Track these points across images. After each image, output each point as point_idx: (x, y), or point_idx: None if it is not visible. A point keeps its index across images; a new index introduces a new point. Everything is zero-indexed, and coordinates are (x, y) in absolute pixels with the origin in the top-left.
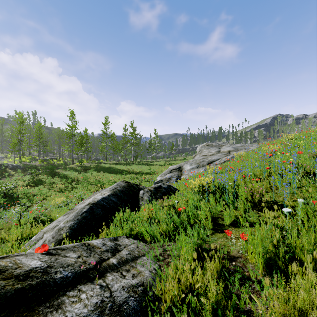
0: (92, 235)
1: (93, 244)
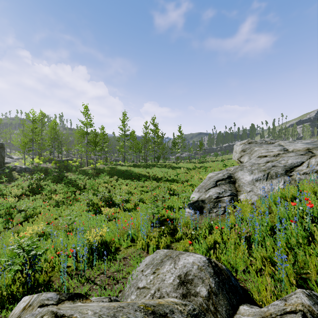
0: None
1: None
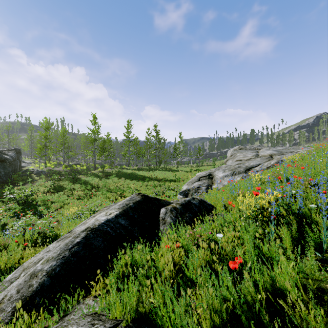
0: (82, 287)
1: None
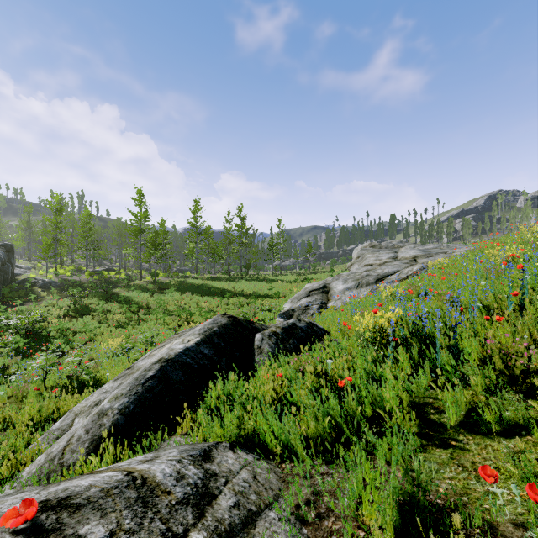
0: (164, 427)
1: (155, 479)
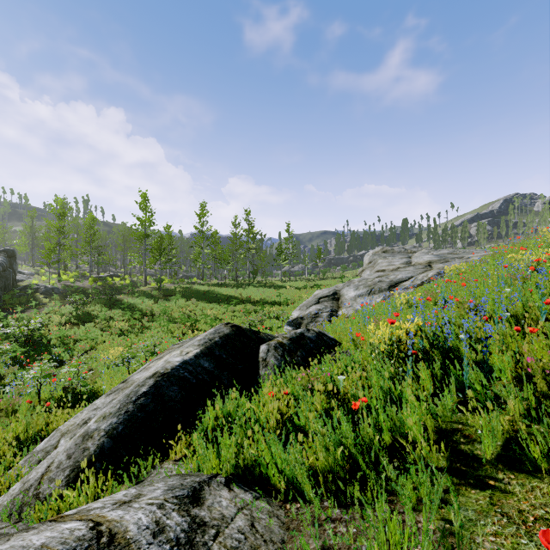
0: (156, 451)
1: (126, 534)
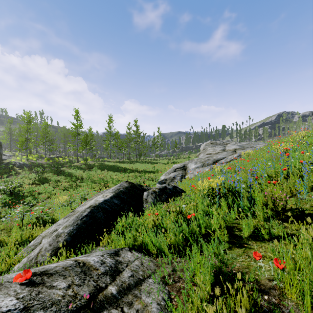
0: (93, 242)
1: (90, 263)
